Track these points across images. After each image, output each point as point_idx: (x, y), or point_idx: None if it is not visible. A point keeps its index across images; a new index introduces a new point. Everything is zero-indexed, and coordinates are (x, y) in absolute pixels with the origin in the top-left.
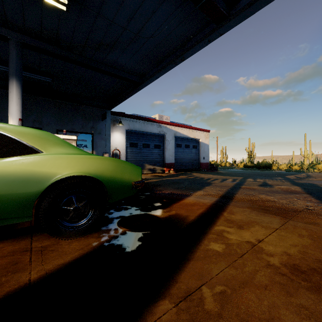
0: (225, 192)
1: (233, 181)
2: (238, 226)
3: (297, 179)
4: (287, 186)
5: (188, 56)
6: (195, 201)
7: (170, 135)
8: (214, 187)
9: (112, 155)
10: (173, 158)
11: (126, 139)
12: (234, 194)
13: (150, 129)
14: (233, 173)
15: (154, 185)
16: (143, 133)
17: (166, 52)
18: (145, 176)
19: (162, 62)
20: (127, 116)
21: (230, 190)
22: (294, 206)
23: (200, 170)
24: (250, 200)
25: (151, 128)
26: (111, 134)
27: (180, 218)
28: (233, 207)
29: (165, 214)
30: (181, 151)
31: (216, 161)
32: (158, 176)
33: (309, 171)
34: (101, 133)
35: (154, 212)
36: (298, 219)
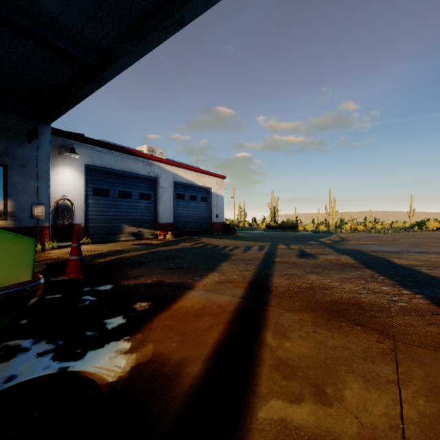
0: (255, 274)
1: (261, 250)
2: (313, 391)
3: (335, 244)
4: (334, 256)
5: (192, 17)
6: (205, 301)
7: (167, 179)
8: (235, 264)
9: (56, 208)
10: (172, 215)
11: (86, 181)
12: (269, 276)
13: (132, 167)
14: (256, 237)
15: (130, 264)
16: (120, 173)
17: (148, 2)
18: (120, 246)
19: (141, 28)
20: (88, 141)
21: (262, 268)
22: (371, 297)
23: (212, 234)
24: (299, 288)
25: (134, 165)
26: (55, 170)
27: (161, 376)
28: (277, 311)
29: (123, 364)
30: (184, 204)
31: (232, 220)
32: (144, 244)
33: (338, 232)
34: (27, 166)
35: (91, 359)
36: (400, 331)
